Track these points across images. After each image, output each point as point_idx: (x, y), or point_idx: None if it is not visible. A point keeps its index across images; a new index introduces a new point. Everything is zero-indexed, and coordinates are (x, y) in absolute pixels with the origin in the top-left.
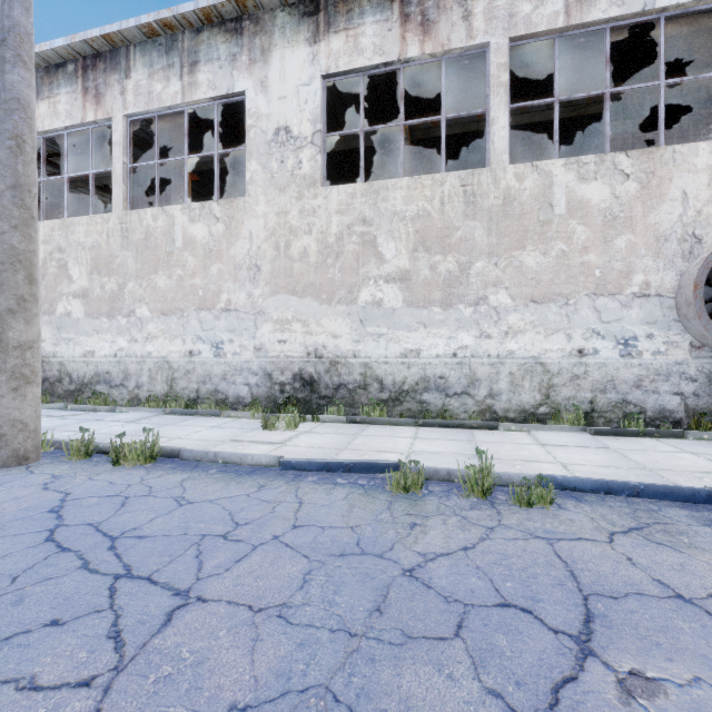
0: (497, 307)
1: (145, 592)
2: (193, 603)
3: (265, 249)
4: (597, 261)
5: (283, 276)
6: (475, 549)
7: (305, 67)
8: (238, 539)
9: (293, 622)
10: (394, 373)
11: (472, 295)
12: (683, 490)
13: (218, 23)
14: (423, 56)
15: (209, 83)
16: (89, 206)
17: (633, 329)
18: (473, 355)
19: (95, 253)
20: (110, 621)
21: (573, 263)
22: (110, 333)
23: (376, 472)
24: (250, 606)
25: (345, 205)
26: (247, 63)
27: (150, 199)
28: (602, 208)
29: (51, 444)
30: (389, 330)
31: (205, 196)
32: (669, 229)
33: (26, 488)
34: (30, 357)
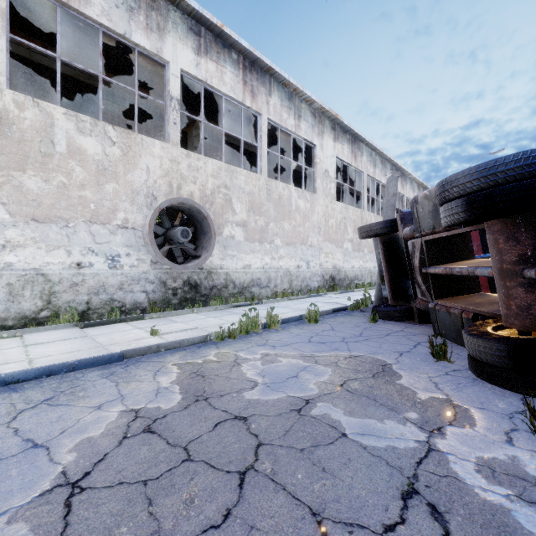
0: None
1: None
2: None
3: None
4: (93, 198)
5: None
6: None
7: None
8: None
9: None
10: None
11: None
12: (105, 357)
13: None
14: None
15: None
16: None
17: (118, 250)
18: None
19: None
20: None
21: (73, 194)
22: None
23: None
24: None
25: None
26: None
27: None
28: (96, 159)
29: None
30: None
31: None
32: (140, 187)
33: None
34: None
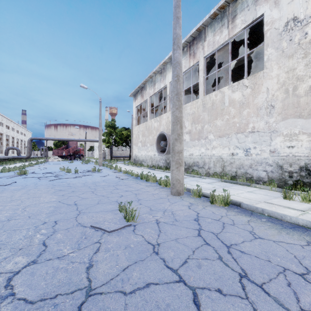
0: None
1: (264, 298)
2: None
3: (277, 95)
4: None
5: (291, 108)
6: None
7: None
8: None
9: None
10: None
11: None
12: None
13: None
14: None
15: (242, 22)
16: (187, 100)
17: None
18: None
19: (193, 116)
20: (251, 310)
21: None
22: (198, 146)
23: None
24: None
25: None
26: None
27: (209, 90)
28: None
29: (185, 189)
30: None
31: (232, 81)
32: None
33: (183, 206)
34: (181, 156)
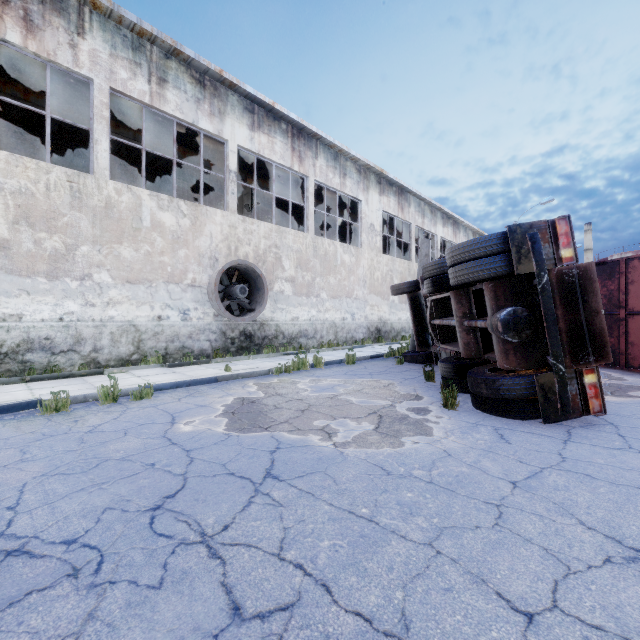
0: (101, 283)
1: None
2: None
3: None
4: (169, 262)
5: None
6: (120, 417)
7: None
8: None
9: (36, 459)
10: None
11: (78, 271)
12: (207, 379)
13: None
14: (26, 49)
15: None
16: None
17: (188, 305)
18: (79, 319)
19: None
20: None
21: (155, 260)
22: None
23: (18, 410)
24: None
25: None
26: None
27: None
28: (172, 230)
29: None
30: None
31: None
32: (205, 251)
33: None
34: None
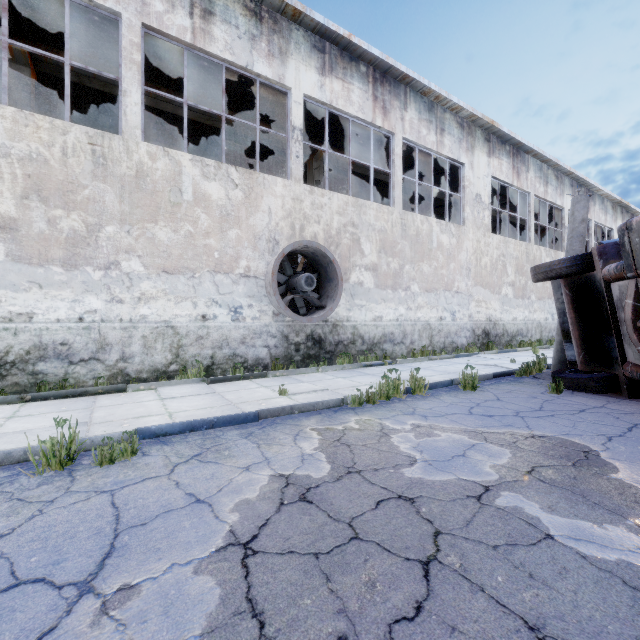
0: (130, 273)
1: None
2: None
3: None
4: (217, 246)
5: None
6: (13, 533)
7: None
8: None
9: None
10: None
11: (102, 258)
12: (241, 415)
13: None
14: None
15: None
16: None
17: (240, 301)
18: (103, 319)
19: None
20: None
21: (199, 243)
22: None
23: None
24: None
25: None
26: None
27: None
28: (220, 204)
29: None
30: None
31: None
32: (261, 231)
33: None
34: None
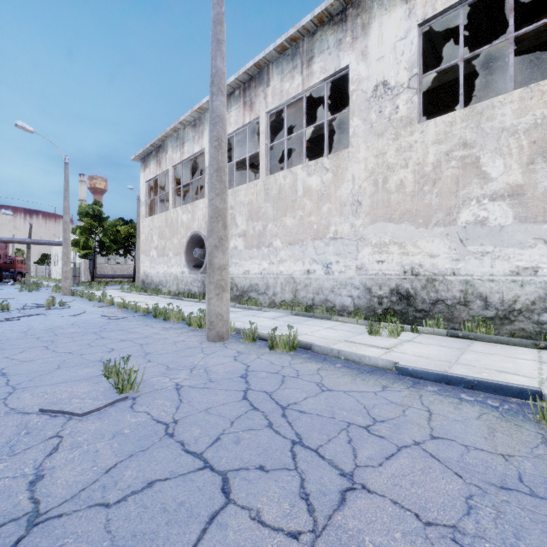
0: None
1: (317, 463)
2: (359, 489)
3: (365, 187)
4: None
5: (380, 207)
6: None
7: (401, 24)
8: (380, 435)
9: None
10: (501, 291)
11: None
12: None
13: (328, 21)
14: None
15: (321, 70)
16: (243, 179)
17: None
18: None
19: (249, 207)
20: (298, 482)
21: None
22: (258, 258)
23: (507, 395)
24: (417, 515)
25: (442, 134)
26: (350, 42)
27: (277, 167)
28: None
29: (233, 329)
30: (496, 248)
31: (311, 157)
32: None
33: (225, 358)
34: (224, 275)
